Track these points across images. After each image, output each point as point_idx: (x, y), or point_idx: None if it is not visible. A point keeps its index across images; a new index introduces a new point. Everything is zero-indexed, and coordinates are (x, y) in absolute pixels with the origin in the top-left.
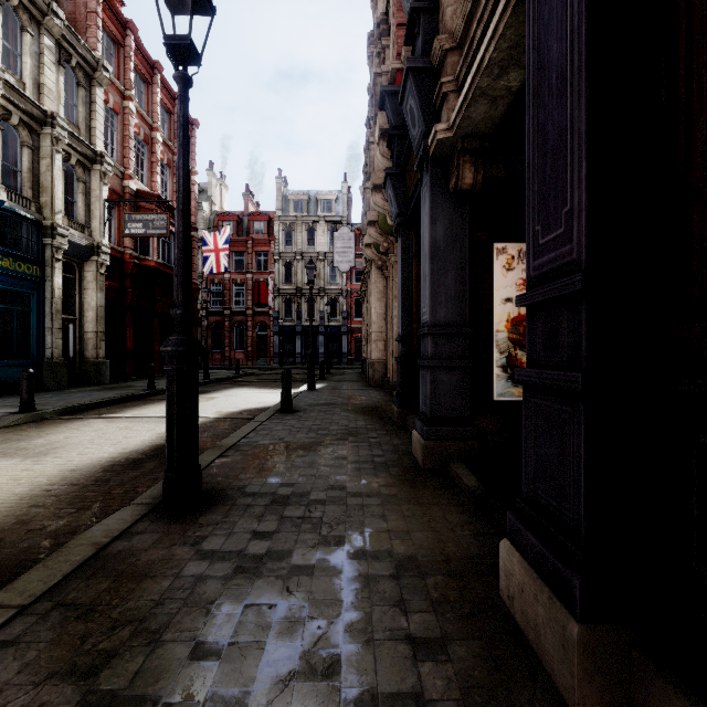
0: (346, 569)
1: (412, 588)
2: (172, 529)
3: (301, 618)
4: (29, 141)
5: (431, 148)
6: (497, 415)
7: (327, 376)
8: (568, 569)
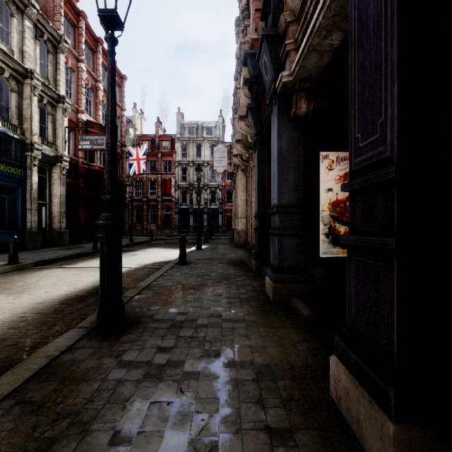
0: (221, 375)
1: (268, 389)
2: (103, 345)
3: (189, 412)
4: (16, 88)
5: (278, 88)
6: (322, 267)
7: (209, 240)
8: (384, 382)
